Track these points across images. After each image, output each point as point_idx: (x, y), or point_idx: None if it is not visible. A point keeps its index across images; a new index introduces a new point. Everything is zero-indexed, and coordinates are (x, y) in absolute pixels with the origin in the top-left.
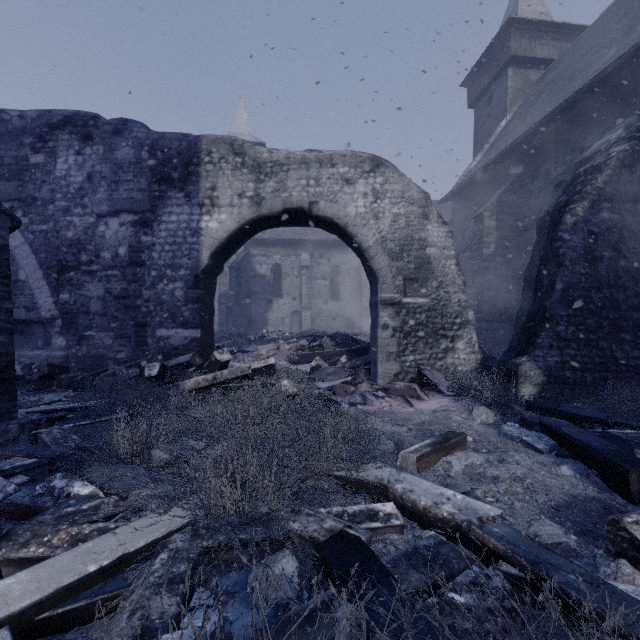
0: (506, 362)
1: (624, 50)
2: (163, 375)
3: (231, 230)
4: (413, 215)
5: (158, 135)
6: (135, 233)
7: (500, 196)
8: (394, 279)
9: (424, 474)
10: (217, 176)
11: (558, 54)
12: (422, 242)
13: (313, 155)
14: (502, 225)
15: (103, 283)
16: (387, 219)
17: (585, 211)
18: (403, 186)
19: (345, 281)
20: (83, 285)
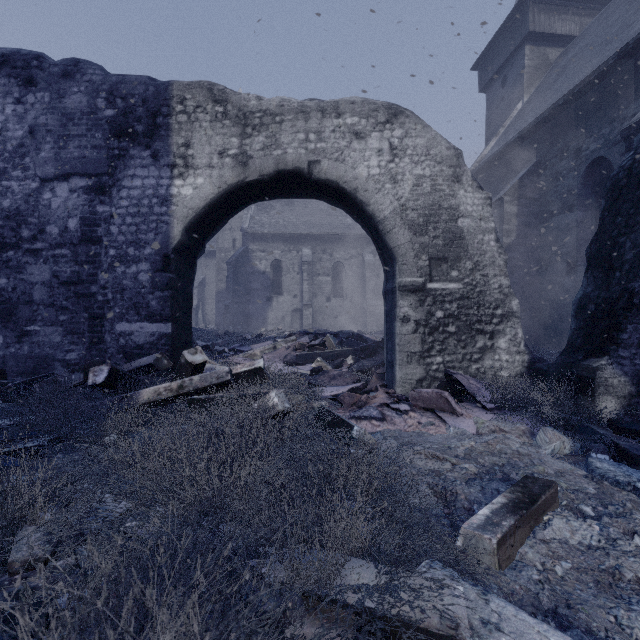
0: (573, 365)
1: None
2: (114, 382)
3: (210, 197)
4: (441, 177)
5: (118, 78)
6: (89, 202)
7: (522, 179)
8: (417, 259)
9: (511, 573)
10: (192, 129)
11: (579, 30)
12: (452, 211)
13: (313, 102)
14: (524, 211)
15: (49, 265)
16: (408, 182)
17: None
18: (428, 140)
19: (348, 278)
20: (24, 267)
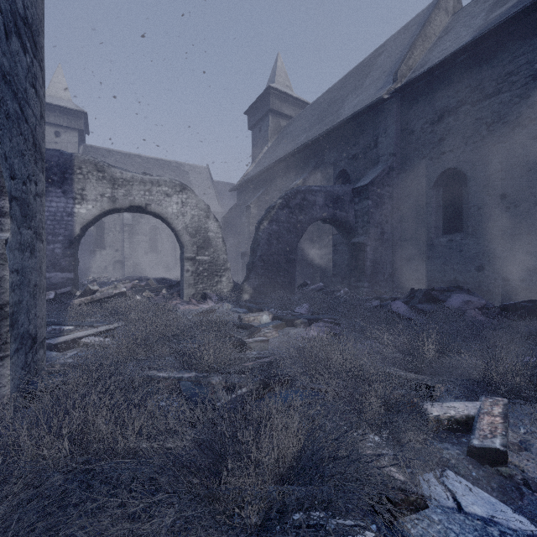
0: (240, 285)
1: (306, 139)
2: (56, 298)
3: (96, 215)
4: (202, 216)
5: None
6: None
7: (259, 196)
8: (192, 247)
9: None
10: (86, 182)
11: (295, 114)
12: (206, 229)
13: (148, 178)
14: (260, 213)
15: None
16: (189, 217)
17: (267, 225)
18: (197, 201)
19: (162, 238)
20: None
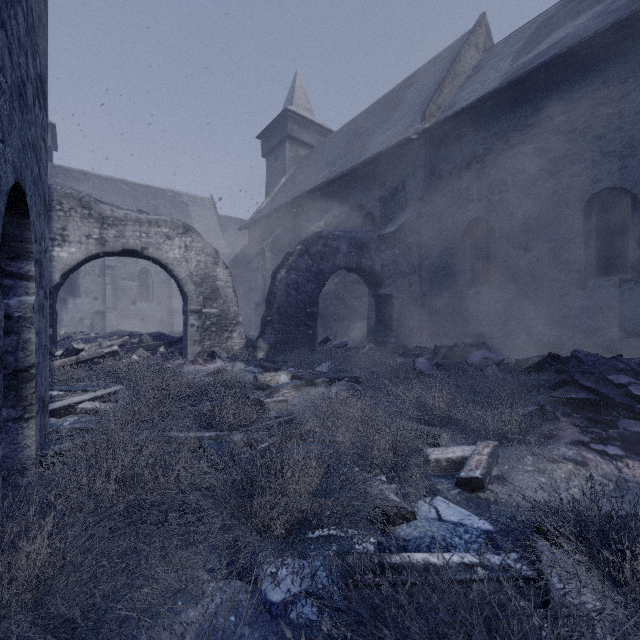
0: (254, 342)
1: (329, 175)
2: None
3: (80, 260)
4: (209, 262)
5: None
6: None
7: (275, 238)
8: (198, 298)
9: None
10: (68, 221)
11: (316, 143)
12: (214, 278)
13: (145, 218)
14: (277, 257)
15: None
16: (194, 263)
17: (285, 274)
18: (203, 245)
19: (155, 283)
20: None
